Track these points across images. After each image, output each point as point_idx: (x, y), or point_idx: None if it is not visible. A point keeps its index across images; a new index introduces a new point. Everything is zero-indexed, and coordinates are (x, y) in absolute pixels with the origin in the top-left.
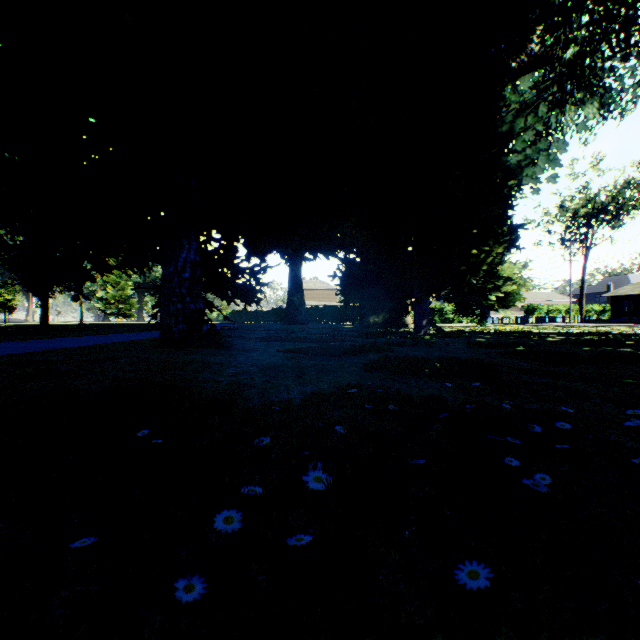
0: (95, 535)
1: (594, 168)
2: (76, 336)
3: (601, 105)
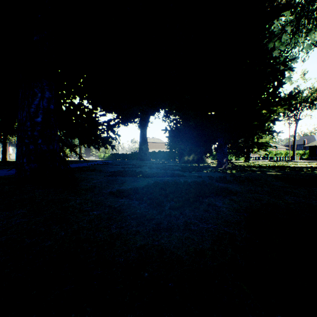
0: None
1: (302, 78)
2: None
3: None
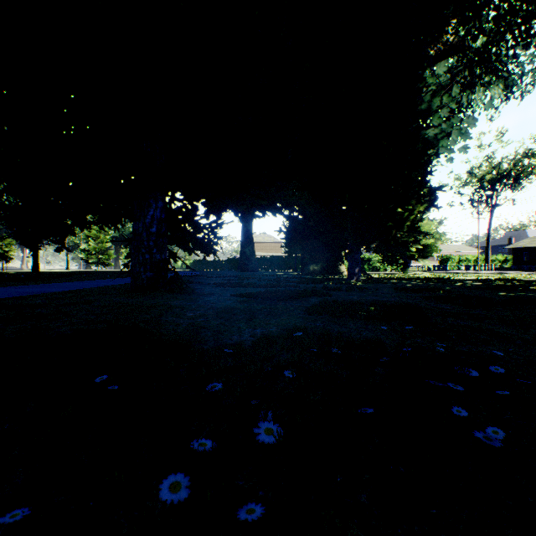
0: (29, 506)
1: (498, 140)
2: (60, 282)
3: (505, 86)
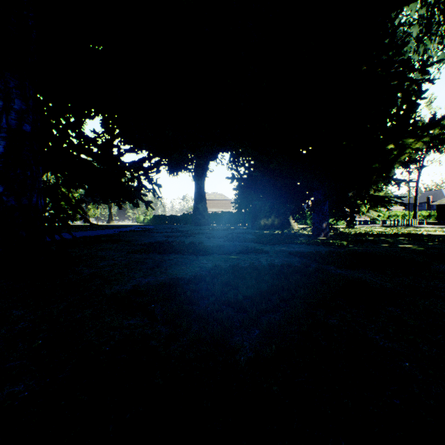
0: None
1: (428, 106)
2: None
3: None
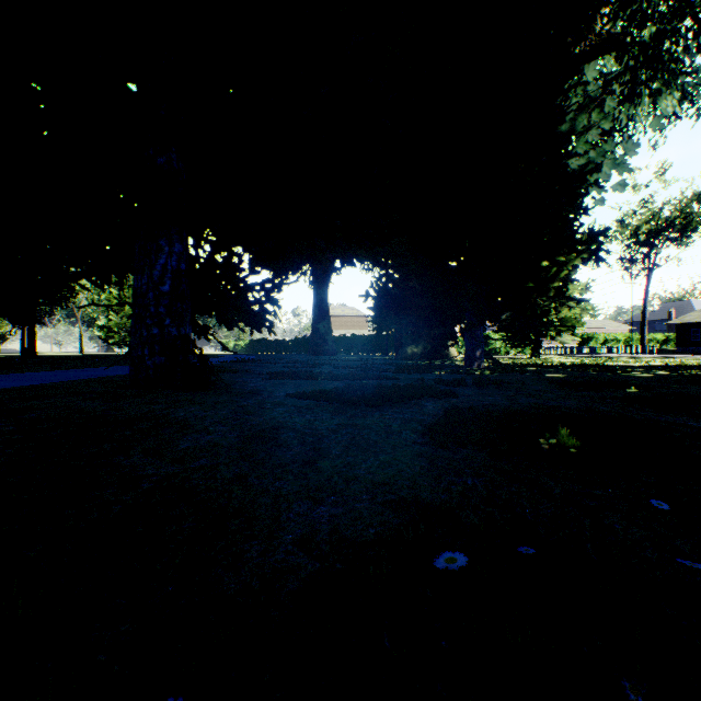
0: None
1: (659, 179)
2: (41, 371)
3: (683, 95)
